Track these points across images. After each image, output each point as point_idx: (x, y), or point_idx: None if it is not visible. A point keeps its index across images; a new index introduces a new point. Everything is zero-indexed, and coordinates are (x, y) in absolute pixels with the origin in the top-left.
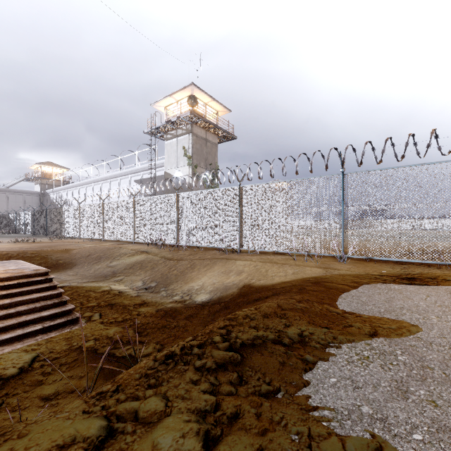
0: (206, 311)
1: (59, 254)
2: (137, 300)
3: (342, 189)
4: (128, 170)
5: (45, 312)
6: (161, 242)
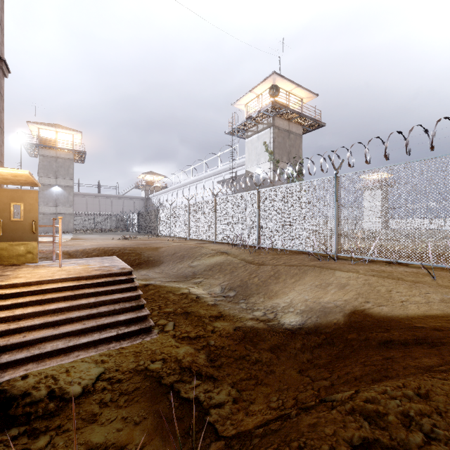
0: (299, 344)
1: (150, 252)
2: (213, 310)
3: None
4: (211, 172)
5: (122, 316)
6: (241, 242)
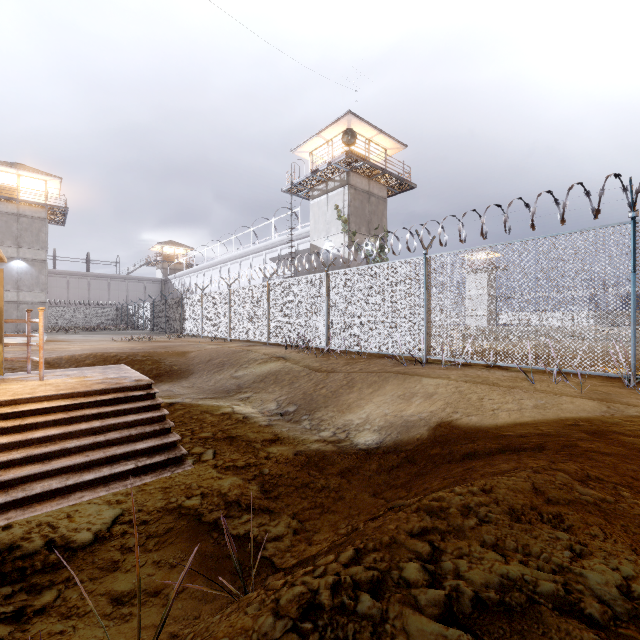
0: (375, 465)
1: (174, 358)
2: (267, 432)
3: (633, 251)
4: (262, 244)
5: (141, 443)
6: (305, 343)
